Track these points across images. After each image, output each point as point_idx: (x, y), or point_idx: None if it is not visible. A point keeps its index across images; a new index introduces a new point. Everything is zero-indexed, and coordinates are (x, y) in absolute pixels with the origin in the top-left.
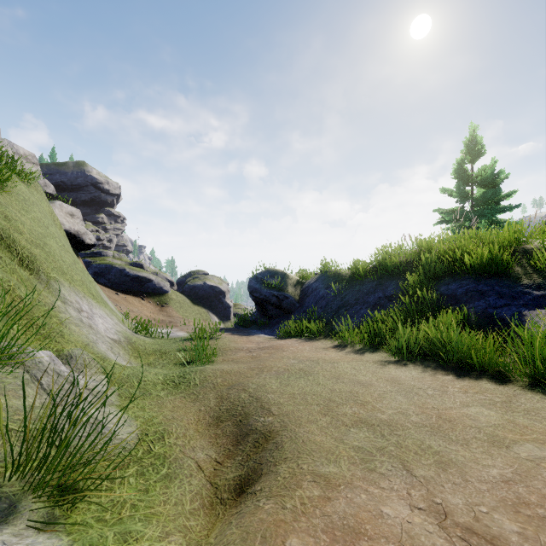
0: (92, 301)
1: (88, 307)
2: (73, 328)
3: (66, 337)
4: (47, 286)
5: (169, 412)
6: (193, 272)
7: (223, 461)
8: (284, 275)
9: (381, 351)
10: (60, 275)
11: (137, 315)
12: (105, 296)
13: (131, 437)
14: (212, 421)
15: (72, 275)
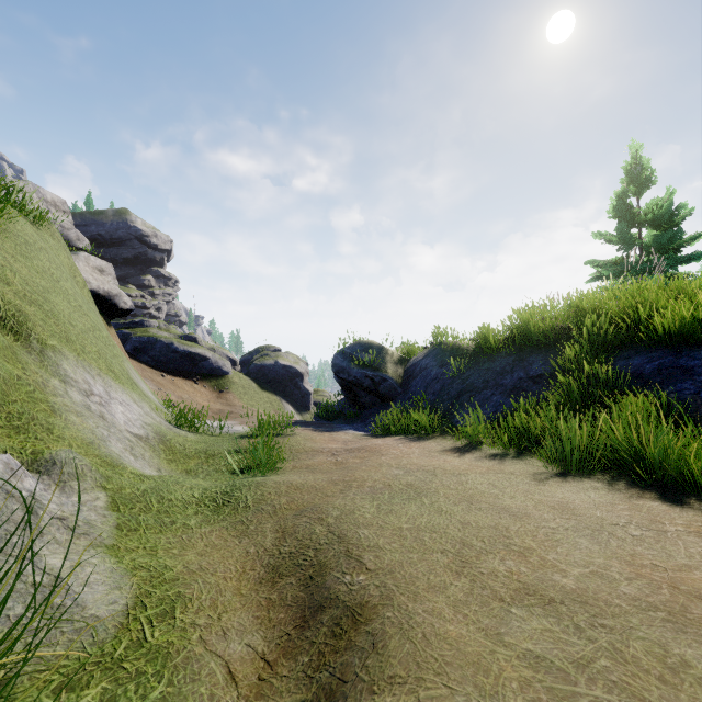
0: (112, 381)
1: (103, 389)
2: (73, 418)
3: (55, 432)
4: (40, 357)
5: (196, 556)
6: (261, 348)
7: (275, 660)
8: (381, 349)
9: (531, 458)
10: (64, 344)
11: (188, 403)
12: (137, 376)
13: (114, 611)
14: (266, 575)
15: (83, 344)
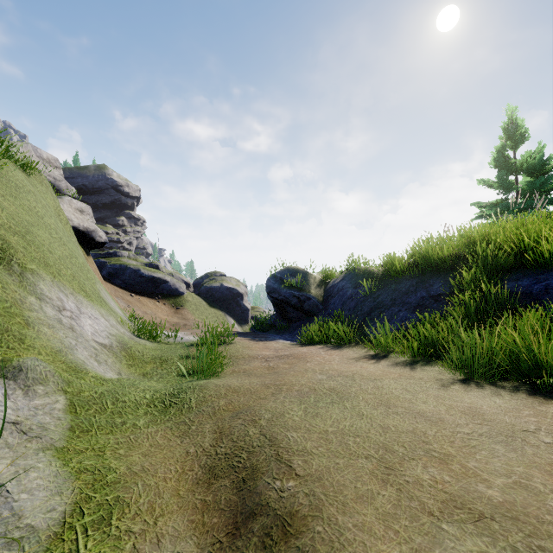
0: (83, 299)
1: (75, 305)
2: (44, 329)
3: (27, 341)
4: (19, 278)
5: (140, 457)
6: (210, 273)
7: None
8: (306, 273)
9: (436, 365)
10: (42, 268)
11: (151, 317)
12: (108, 295)
13: (50, 520)
14: (202, 475)
15: (59, 268)
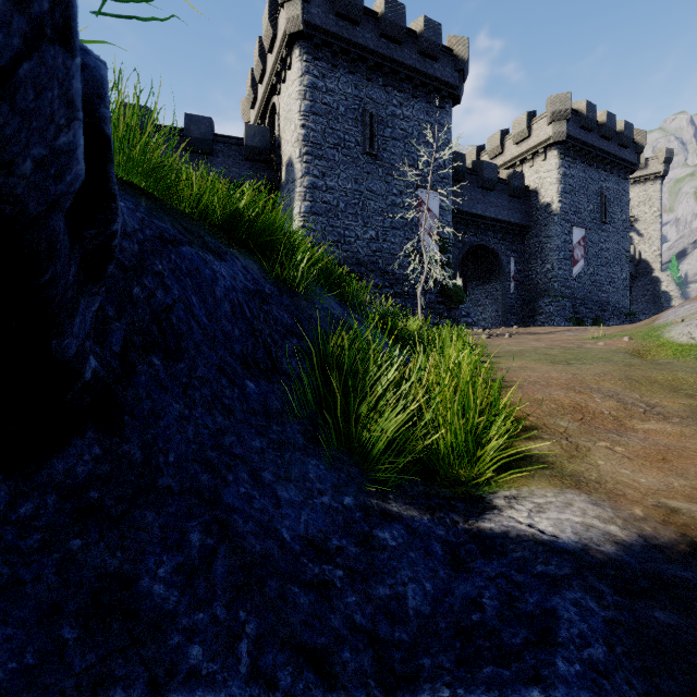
0: None
1: None
2: None
3: None
4: None
5: None
6: None
7: None
8: None
9: None
10: None
11: None
12: None
13: None
14: None
15: None
